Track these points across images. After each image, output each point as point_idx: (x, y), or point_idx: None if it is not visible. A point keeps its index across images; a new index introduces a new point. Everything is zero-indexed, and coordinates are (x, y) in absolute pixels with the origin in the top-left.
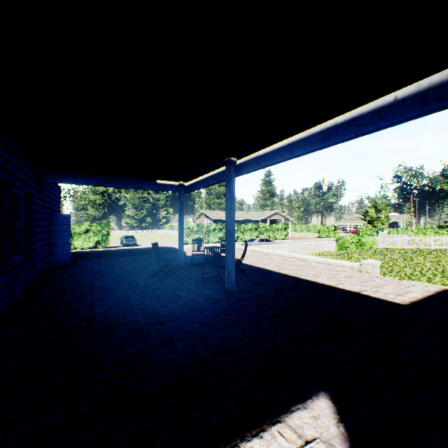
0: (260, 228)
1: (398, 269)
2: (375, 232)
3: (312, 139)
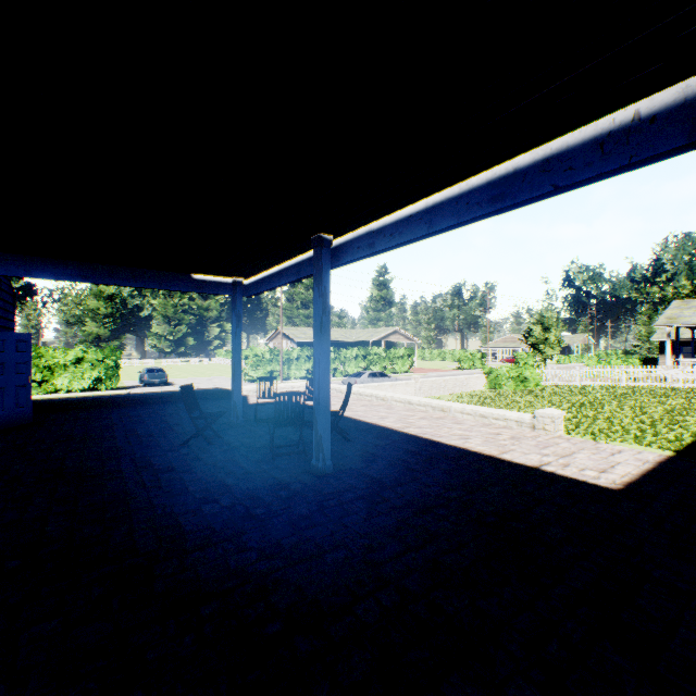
0: (371, 355)
1: (588, 422)
2: (542, 360)
3: (471, 198)
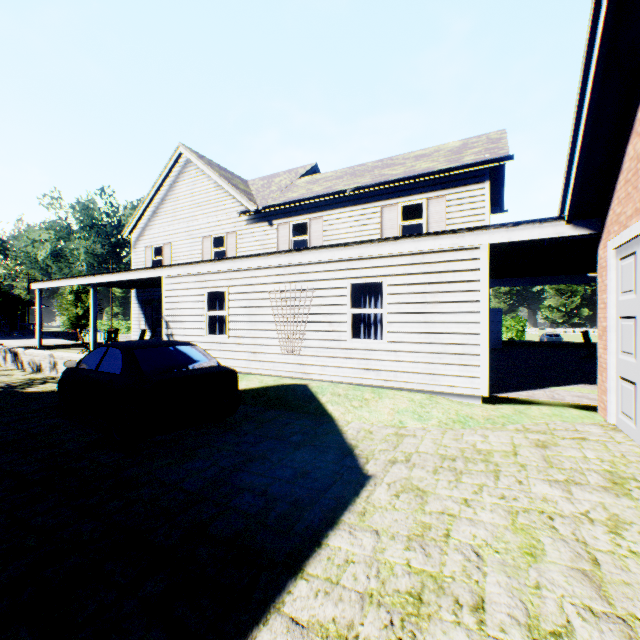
0: None
1: None
2: None
3: None
